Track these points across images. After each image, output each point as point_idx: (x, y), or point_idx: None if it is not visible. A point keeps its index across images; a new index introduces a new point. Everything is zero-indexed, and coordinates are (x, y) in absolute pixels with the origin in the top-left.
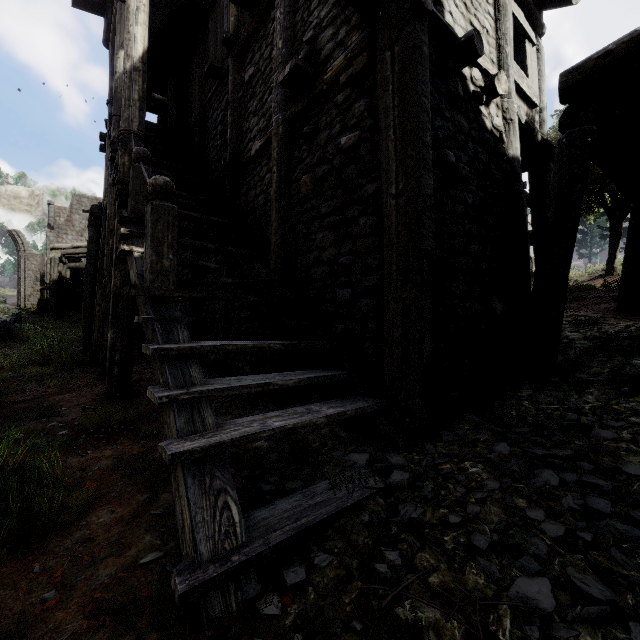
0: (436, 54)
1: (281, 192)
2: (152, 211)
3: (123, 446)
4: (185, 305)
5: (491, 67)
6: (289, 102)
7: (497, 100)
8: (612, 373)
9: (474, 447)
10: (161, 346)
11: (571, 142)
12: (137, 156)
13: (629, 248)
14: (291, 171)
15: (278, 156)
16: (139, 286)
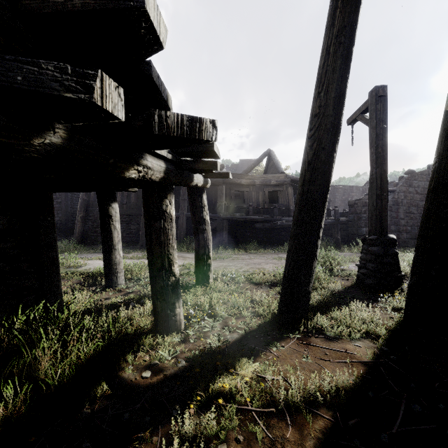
0: None
1: None
2: None
3: None
4: None
5: None
6: None
7: None
8: None
9: None
10: None
11: None
12: None
13: None
14: None
15: None
16: None
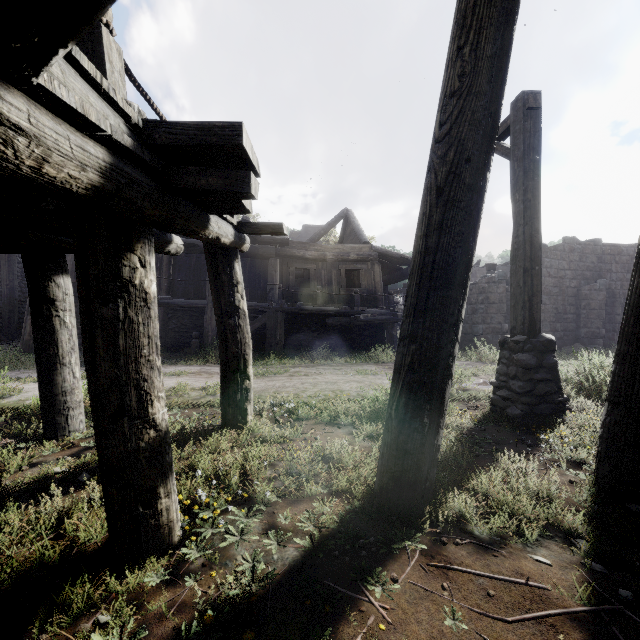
0: None
1: None
2: None
3: None
4: None
5: None
6: None
7: None
8: None
9: None
10: None
11: None
12: None
13: None
14: None
15: None
16: None
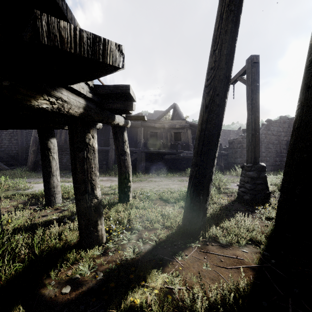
0: None
1: None
2: None
3: None
4: None
5: None
6: None
7: None
8: None
9: None
10: None
11: None
12: None
13: None
14: None
15: None
16: None
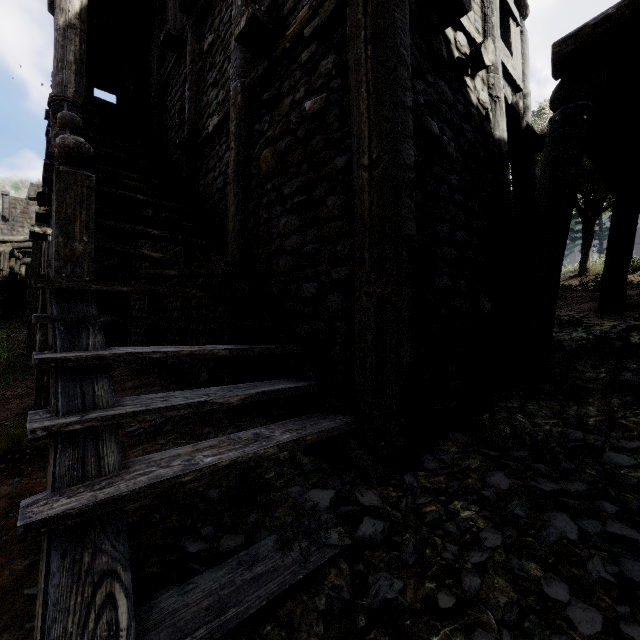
0: (417, 5)
1: (240, 171)
2: (58, 179)
3: (29, 479)
4: (143, 303)
5: (477, 34)
6: (249, 68)
7: (483, 74)
8: (609, 379)
9: (464, 478)
10: (52, 355)
11: (565, 120)
12: (63, 122)
13: (611, 245)
14: (251, 147)
15: (236, 129)
16: (46, 276)
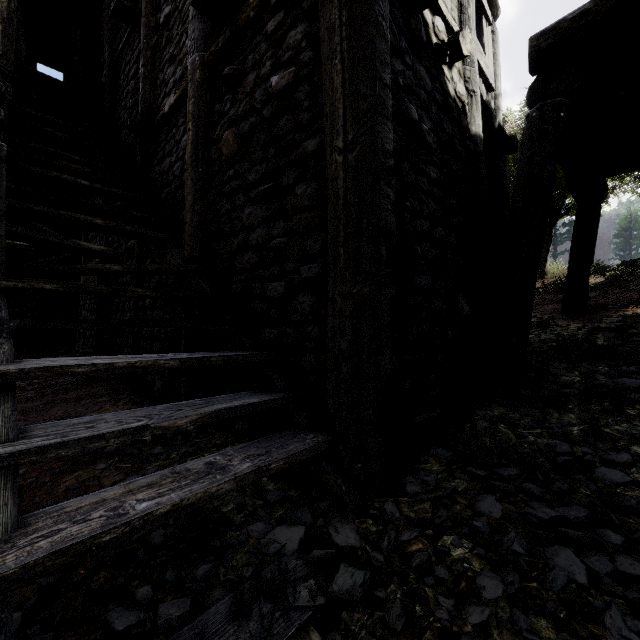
0: None
1: (198, 156)
2: None
3: None
4: (93, 303)
5: (454, 23)
6: (209, 41)
7: (459, 66)
8: (584, 383)
9: (452, 504)
10: None
11: (543, 116)
12: None
13: (575, 249)
14: (211, 129)
15: (194, 109)
16: None
